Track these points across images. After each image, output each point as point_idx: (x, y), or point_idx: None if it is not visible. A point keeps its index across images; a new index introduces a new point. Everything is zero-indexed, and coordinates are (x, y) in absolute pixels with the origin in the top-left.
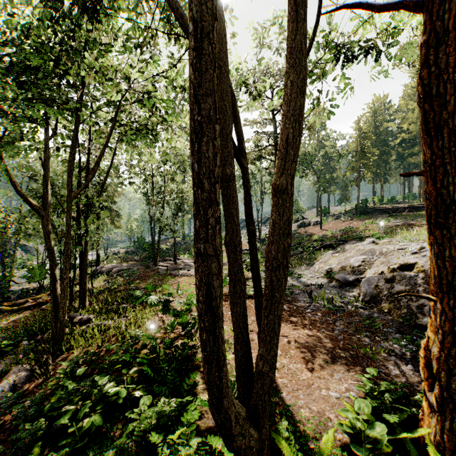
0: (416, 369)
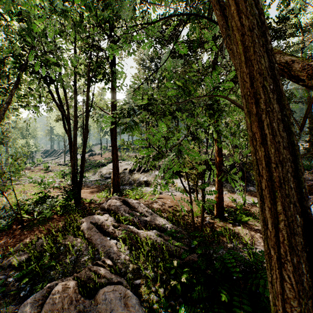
0: None
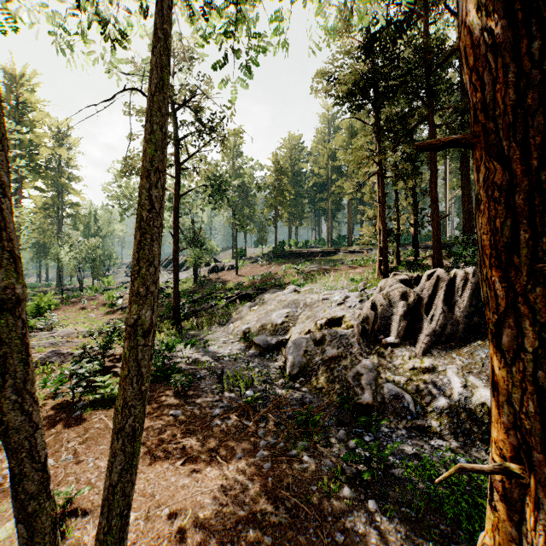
0: (381, 506)
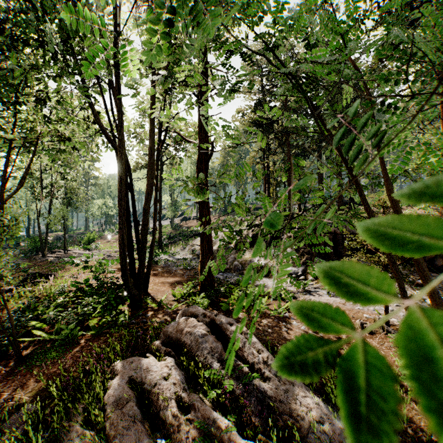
0: None
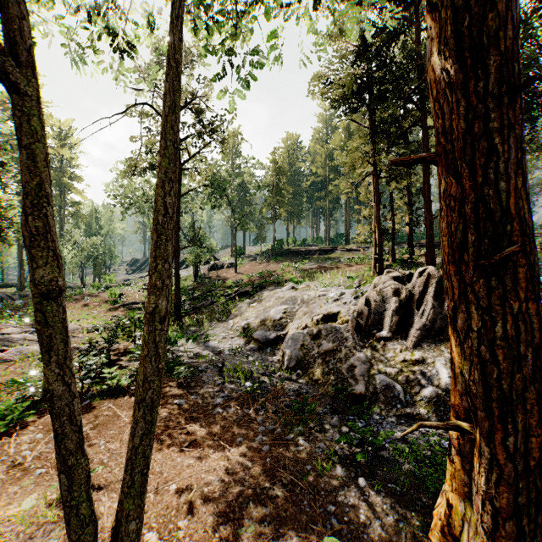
0: (369, 482)
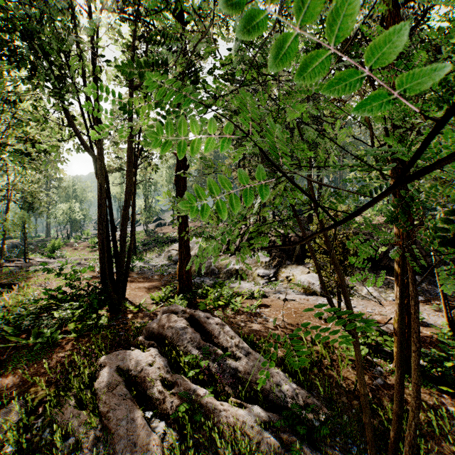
0: None
